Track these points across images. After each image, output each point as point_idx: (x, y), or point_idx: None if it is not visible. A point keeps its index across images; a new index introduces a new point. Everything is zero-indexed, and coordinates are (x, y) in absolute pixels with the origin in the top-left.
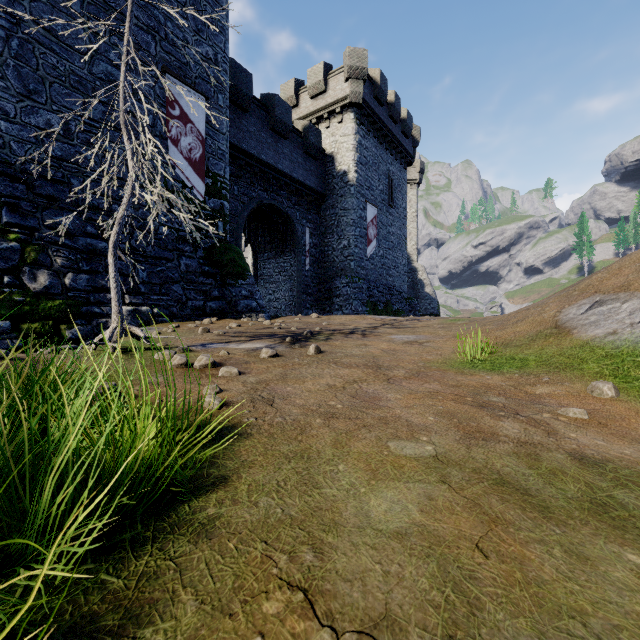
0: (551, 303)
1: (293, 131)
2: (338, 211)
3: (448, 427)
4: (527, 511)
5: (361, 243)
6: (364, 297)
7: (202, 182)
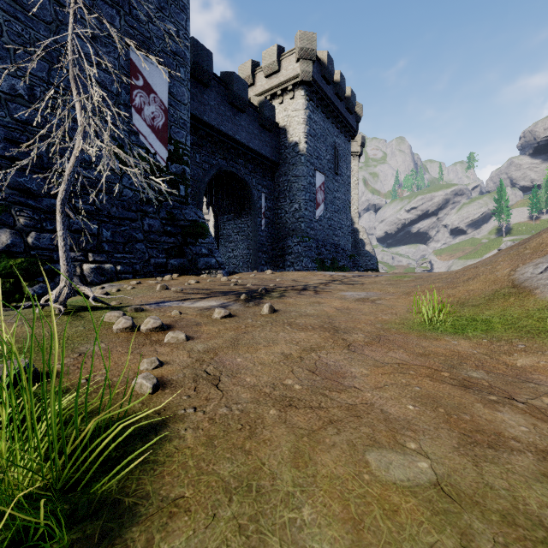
0: (501, 261)
1: (250, 106)
2: (290, 178)
3: (436, 422)
4: None
5: (310, 206)
6: (313, 255)
7: (165, 148)
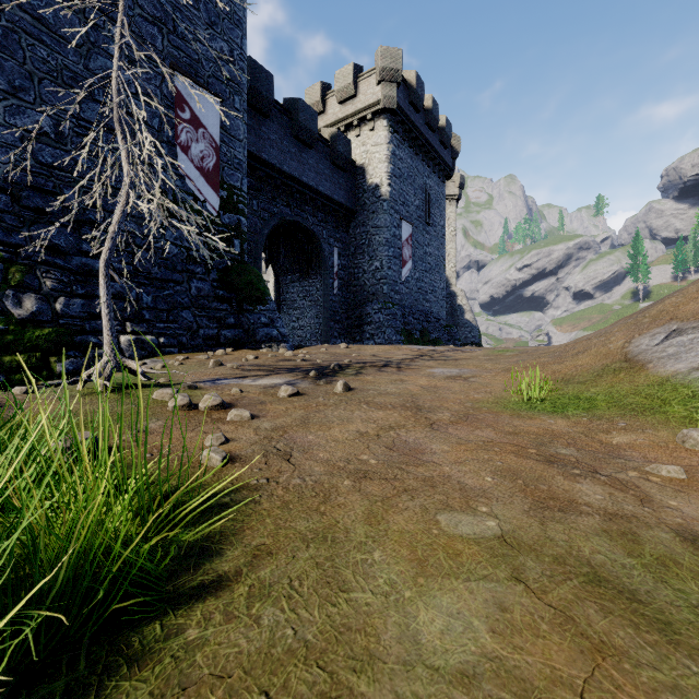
0: (617, 332)
1: (319, 139)
2: (369, 229)
3: (512, 491)
4: (642, 630)
5: (395, 265)
6: (398, 325)
7: (216, 195)
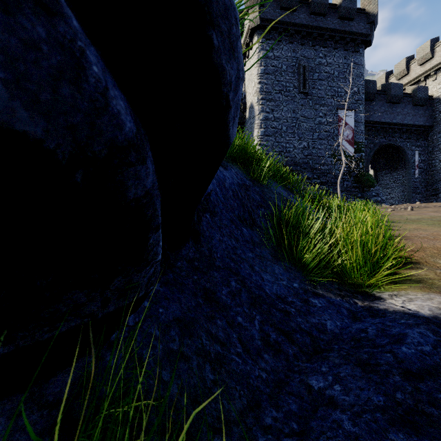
0: None
1: (404, 96)
2: None
3: None
4: None
5: None
6: None
7: (352, 148)
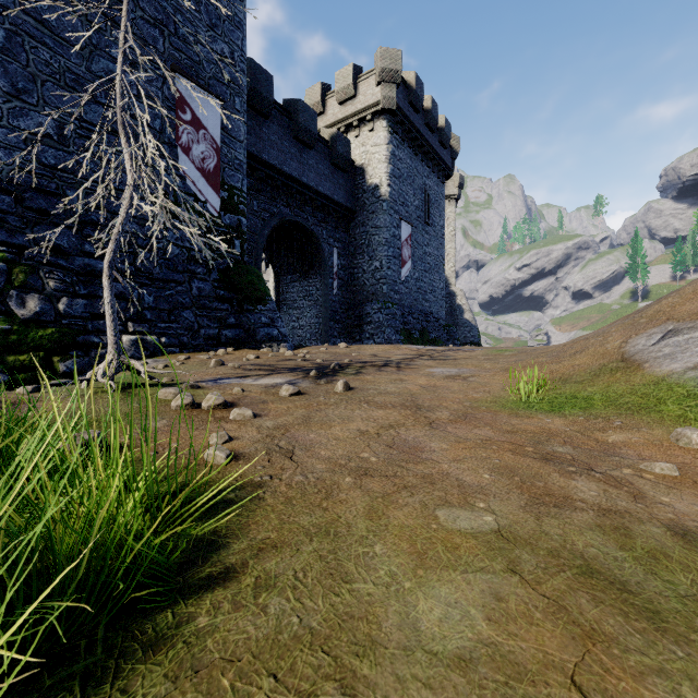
0: (614, 332)
1: (319, 140)
2: (369, 229)
3: (509, 488)
4: (631, 619)
5: (394, 264)
6: (398, 324)
7: (217, 195)
